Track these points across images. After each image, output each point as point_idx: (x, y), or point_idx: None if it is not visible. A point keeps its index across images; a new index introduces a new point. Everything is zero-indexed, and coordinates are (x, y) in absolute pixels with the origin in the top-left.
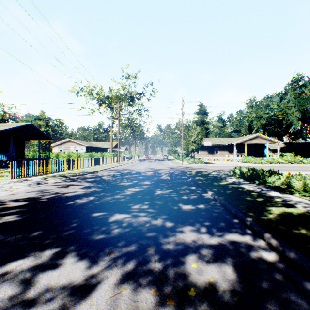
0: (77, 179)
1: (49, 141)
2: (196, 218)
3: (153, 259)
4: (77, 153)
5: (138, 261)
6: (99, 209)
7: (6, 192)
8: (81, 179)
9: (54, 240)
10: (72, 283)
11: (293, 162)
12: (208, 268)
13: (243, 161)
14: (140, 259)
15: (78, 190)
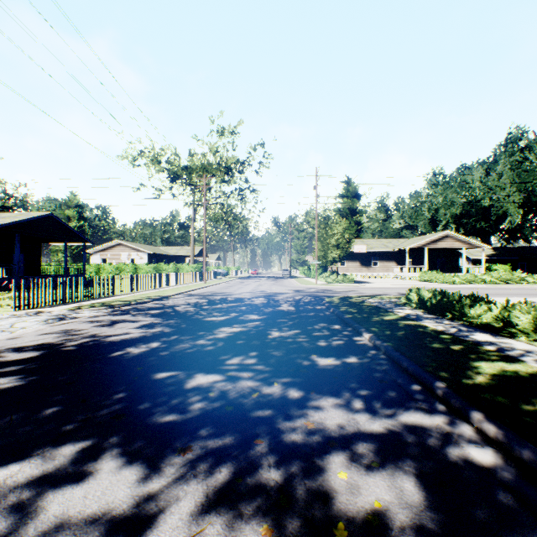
0: (130, 311)
1: (84, 245)
2: (343, 382)
3: (265, 462)
4: (133, 265)
5: (237, 467)
6: (167, 365)
7: (3, 334)
8: (137, 312)
9: (81, 426)
10: (110, 512)
11: (509, 280)
12: (369, 480)
13: (423, 278)
14: (240, 462)
15: (131, 331)
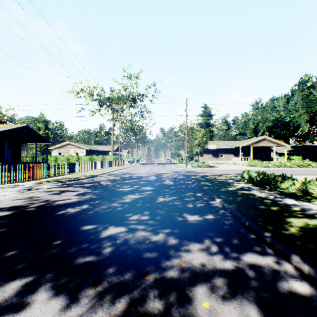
0: (73, 184)
1: (47, 144)
2: (204, 232)
3: (151, 294)
4: (77, 156)
5: (131, 298)
6: (91, 221)
7: None
8: (77, 185)
9: (28, 265)
10: None
11: (301, 165)
12: (224, 308)
13: (249, 164)
14: (134, 294)
15: (71, 197)
